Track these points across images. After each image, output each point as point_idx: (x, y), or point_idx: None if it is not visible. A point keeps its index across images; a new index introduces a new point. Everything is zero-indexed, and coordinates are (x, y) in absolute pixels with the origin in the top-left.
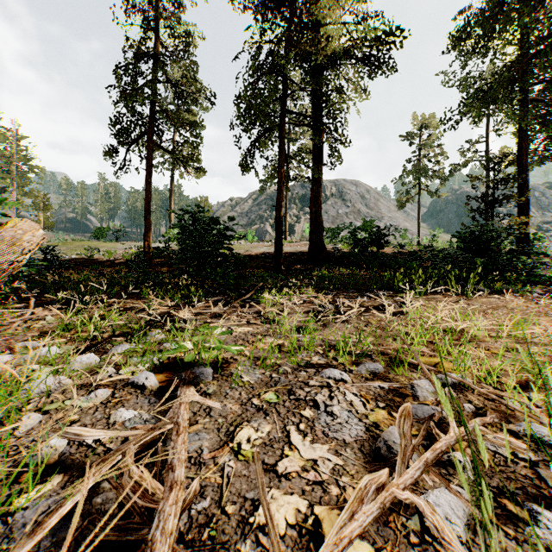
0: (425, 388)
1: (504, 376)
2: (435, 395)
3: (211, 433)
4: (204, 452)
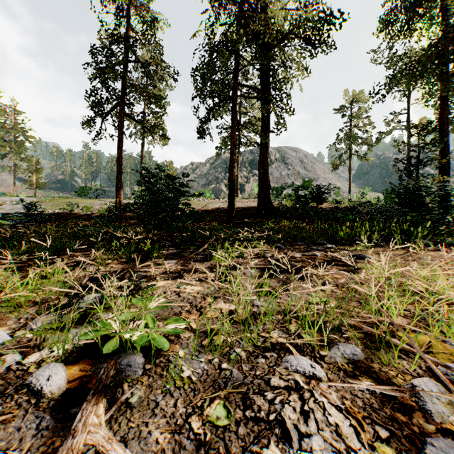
0: (435, 396)
1: None
2: (452, 409)
3: None
4: None
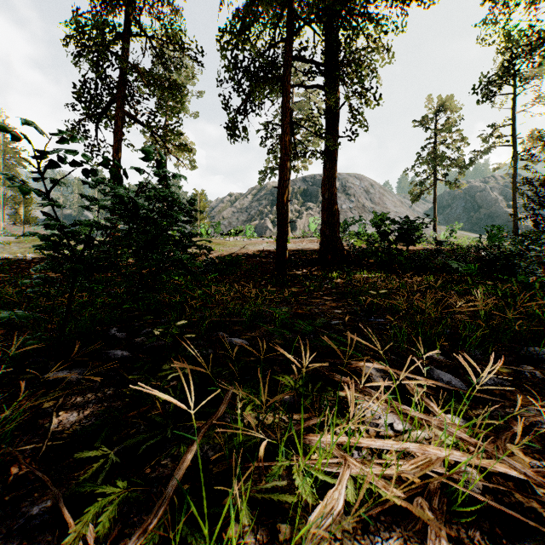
0: None
1: None
2: None
3: None
4: None
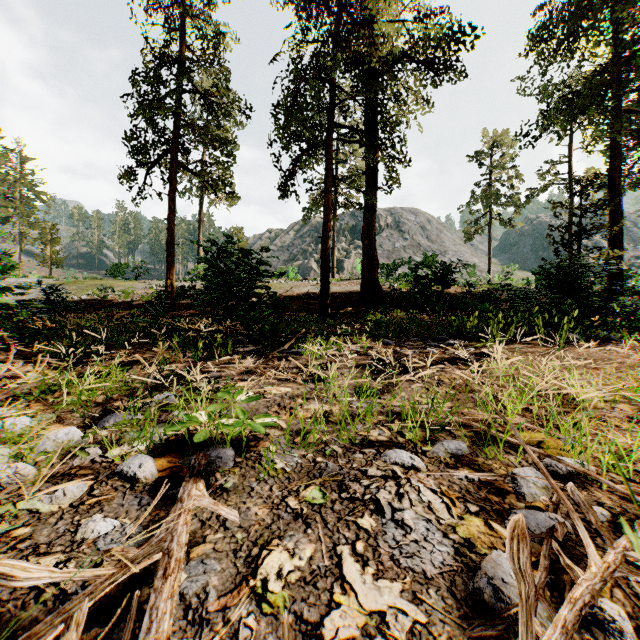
0: (532, 481)
1: (637, 461)
2: (547, 492)
3: (224, 559)
4: (210, 597)
